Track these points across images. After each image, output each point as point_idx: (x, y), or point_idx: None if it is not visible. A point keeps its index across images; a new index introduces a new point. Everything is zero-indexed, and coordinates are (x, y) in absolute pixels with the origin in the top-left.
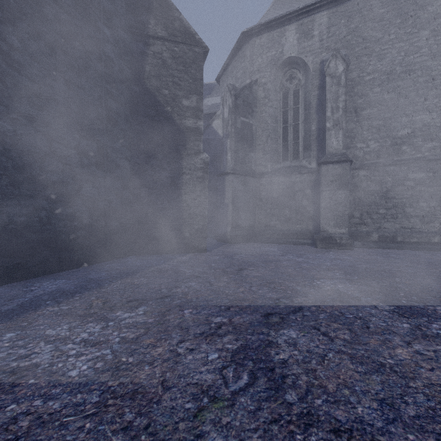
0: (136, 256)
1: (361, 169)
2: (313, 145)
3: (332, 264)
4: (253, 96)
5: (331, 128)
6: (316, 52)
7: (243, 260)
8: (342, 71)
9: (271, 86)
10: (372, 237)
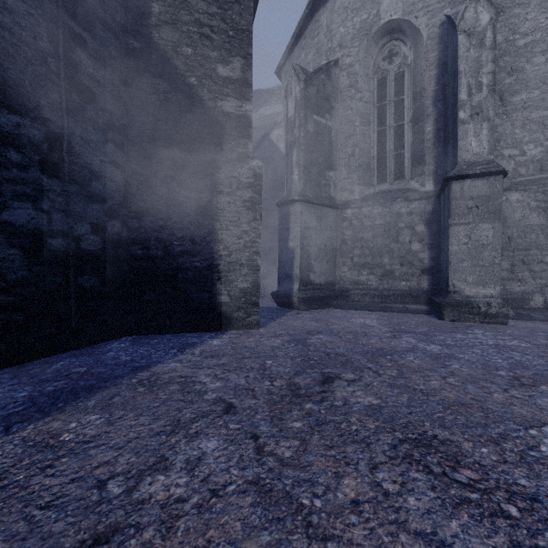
0: (133, 338)
1: (512, 191)
2: (428, 155)
3: (510, 362)
4: (332, 85)
5: (468, 120)
6: (433, 9)
7: (326, 350)
8: (488, 22)
9: (359, 68)
10: (533, 301)
